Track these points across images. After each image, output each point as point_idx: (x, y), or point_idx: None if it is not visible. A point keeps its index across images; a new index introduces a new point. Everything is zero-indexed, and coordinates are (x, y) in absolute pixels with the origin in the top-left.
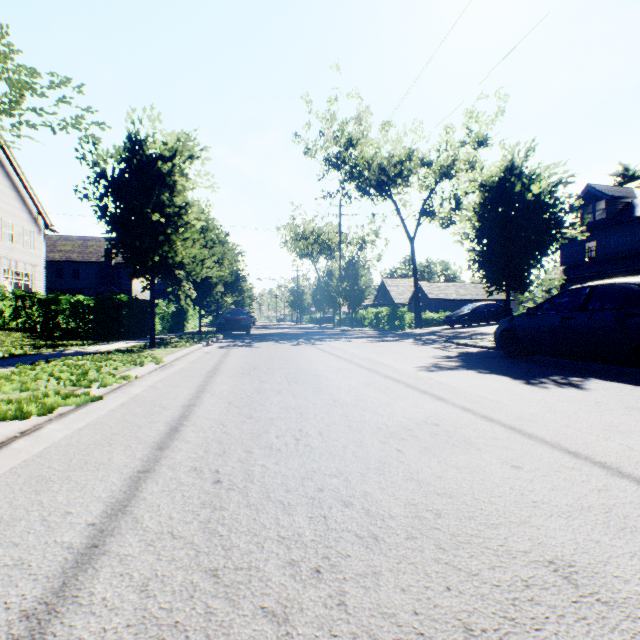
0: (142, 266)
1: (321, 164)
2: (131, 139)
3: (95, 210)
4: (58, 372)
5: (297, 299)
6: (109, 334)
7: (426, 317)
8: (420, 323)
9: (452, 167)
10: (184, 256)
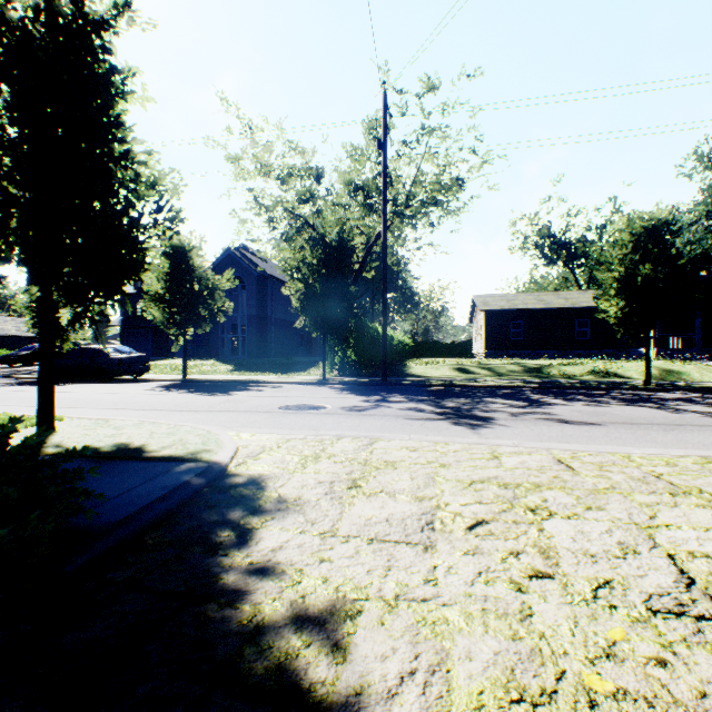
0: None
1: None
2: None
3: None
4: None
5: None
6: None
7: None
8: None
9: None
10: None
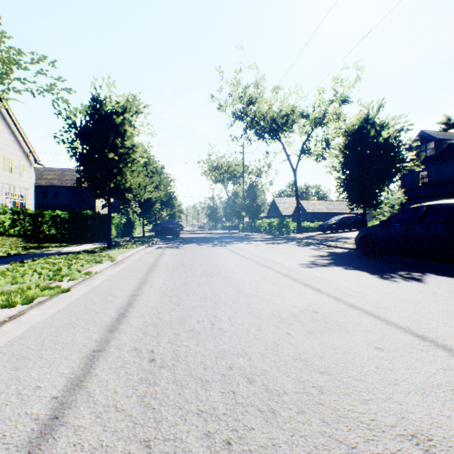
0: (102, 190)
1: (230, 116)
2: (94, 100)
3: (68, 150)
4: (40, 268)
5: (213, 212)
6: (79, 238)
7: (305, 225)
8: (300, 230)
9: (323, 118)
10: (132, 183)
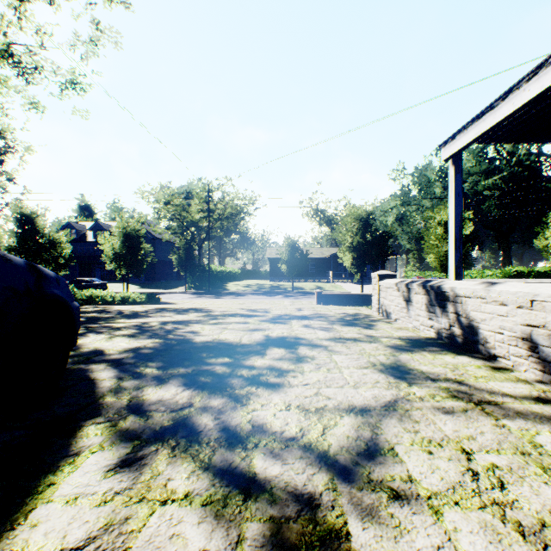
0: None
1: None
2: None
3: None
4: None
5: None
6: None
7: None
8: None
9: None
10: None
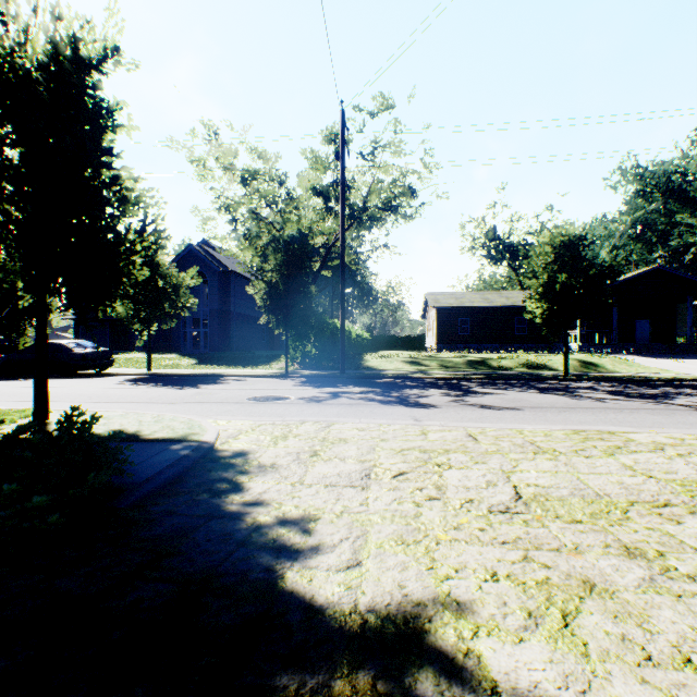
0: None
1: None
2: None
3: None
4: None
5: None
6: None
7: None
8: None
9: None
10: None
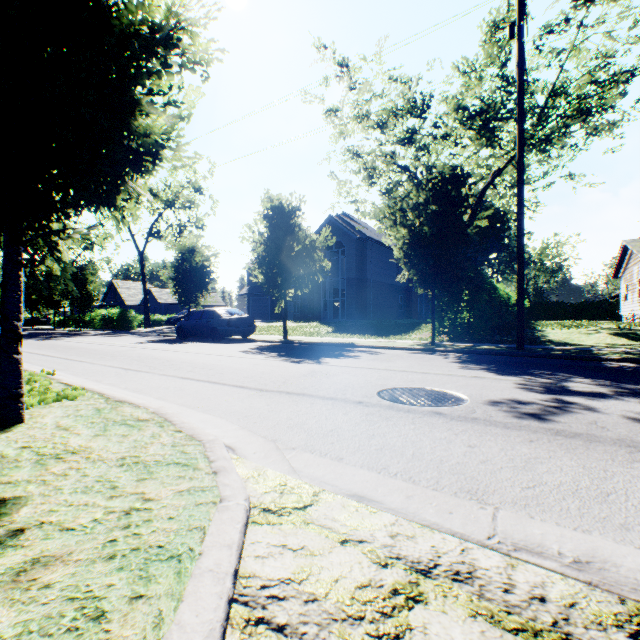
0: None
1: None
2: None
3: None
4: None
5: None
6: None
7: (156, 318)
8: (150, 324)
9: (177, 201)
10: None
